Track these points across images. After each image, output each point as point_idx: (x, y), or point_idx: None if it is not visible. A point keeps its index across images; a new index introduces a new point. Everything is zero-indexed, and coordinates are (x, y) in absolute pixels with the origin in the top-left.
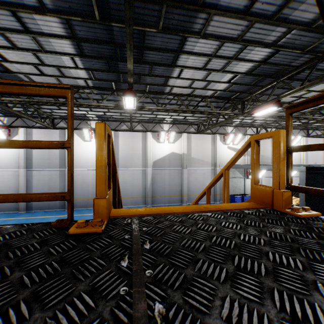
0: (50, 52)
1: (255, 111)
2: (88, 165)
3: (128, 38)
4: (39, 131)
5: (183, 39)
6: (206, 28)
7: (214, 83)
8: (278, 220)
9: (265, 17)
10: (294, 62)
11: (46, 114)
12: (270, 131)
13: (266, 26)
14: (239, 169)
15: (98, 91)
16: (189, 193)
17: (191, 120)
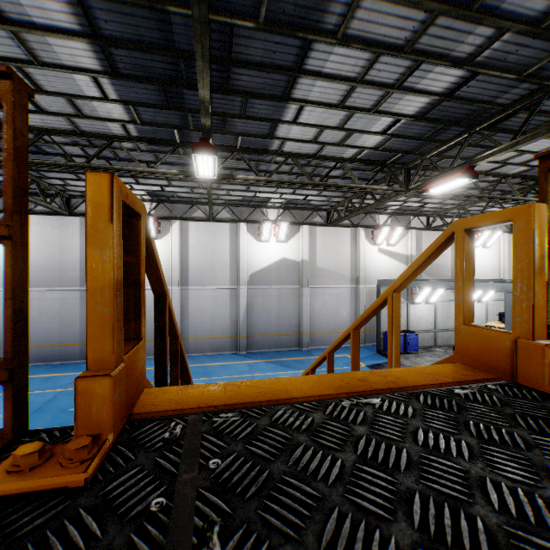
0: (52, 65)
1: (430, 186)
2: None
3: (198, 32)
4: (43, 219)
5: (305, 45)
6: (347, 25)
7: (358, 135)
8: (549, 420)
9: (457, 5)
10: (502, 96)
11: (56, 188)
12: (451, 222)
13: (458, 23)
14: None
15: (149, 146)
16: (312, 329)
17: (316, 202)
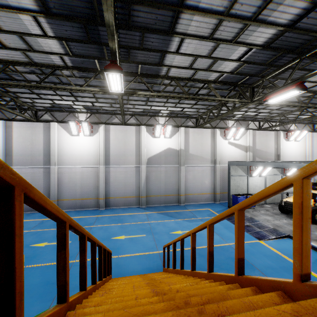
0: (2, 7)
1: (270, 97)
2: (75, 162)
3: None
4: (21, 124)
5: None
6: None
7: (221, 62)
8: None
9: None
10: None
11: (27, 104)
12: (275, 125)
13: None
14: (241, 167)
15: (81, 73)
16: (186, 192)
17: (189, 112)
